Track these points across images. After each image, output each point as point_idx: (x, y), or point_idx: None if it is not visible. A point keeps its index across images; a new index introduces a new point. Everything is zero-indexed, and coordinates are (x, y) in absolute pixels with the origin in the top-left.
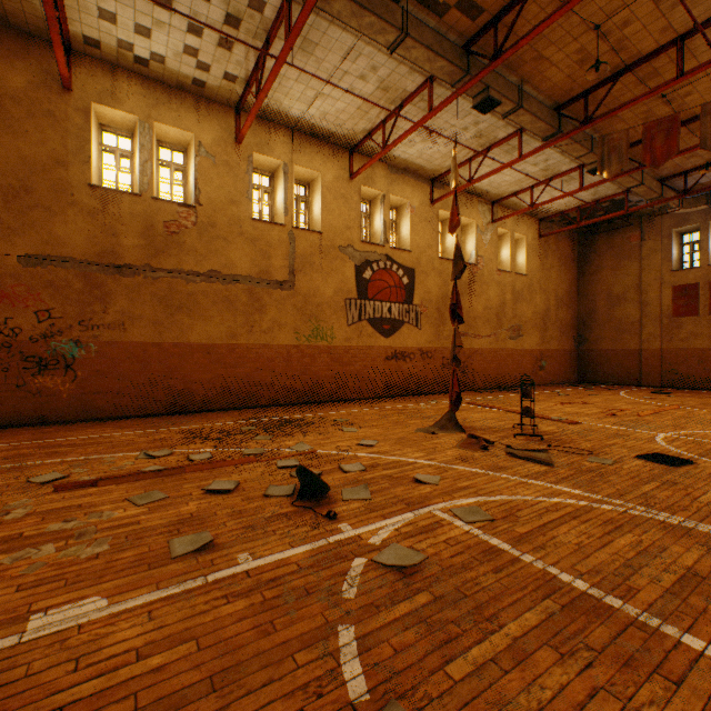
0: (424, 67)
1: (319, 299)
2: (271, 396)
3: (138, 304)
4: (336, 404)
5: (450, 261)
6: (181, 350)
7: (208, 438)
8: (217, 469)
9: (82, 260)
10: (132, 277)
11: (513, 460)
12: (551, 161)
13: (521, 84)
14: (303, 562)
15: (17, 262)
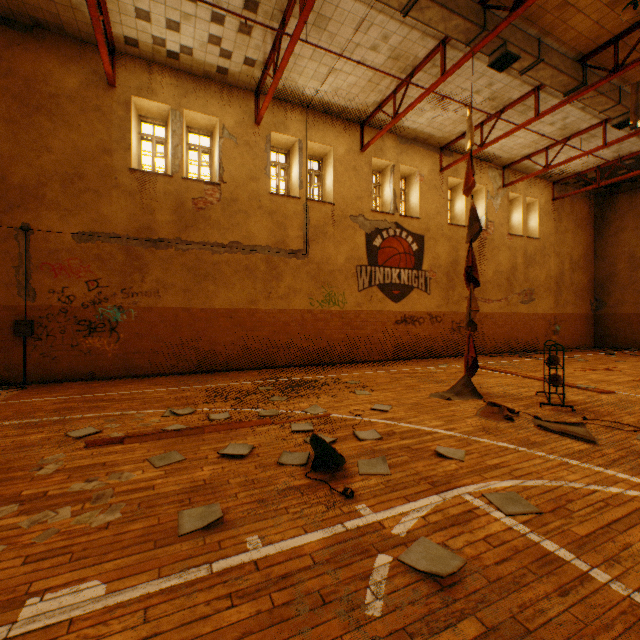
0: (438, 27)
1: (331, 266)
2: (287, 357)
3: (170, 274)
4: (347, 366)
5: (459, 227)
6: (207, 315)
7: (228, 397)
8: (233, 430)
9: (124, 235)
10: (165, 249)
11: (545, 434)
12: (570, 119)
13: (541, 37)
14: (318, 555)
15: (71, 239)
